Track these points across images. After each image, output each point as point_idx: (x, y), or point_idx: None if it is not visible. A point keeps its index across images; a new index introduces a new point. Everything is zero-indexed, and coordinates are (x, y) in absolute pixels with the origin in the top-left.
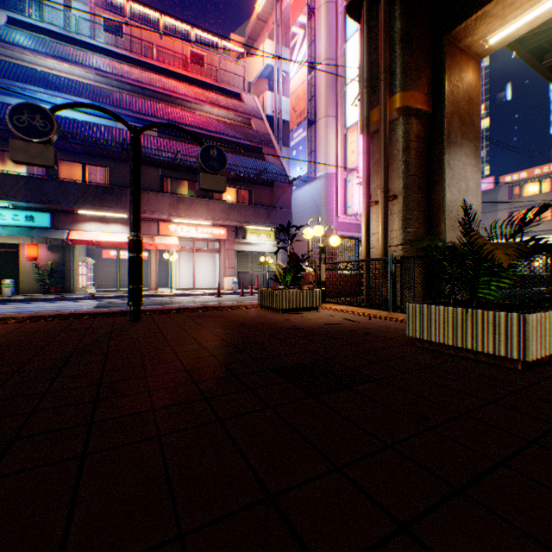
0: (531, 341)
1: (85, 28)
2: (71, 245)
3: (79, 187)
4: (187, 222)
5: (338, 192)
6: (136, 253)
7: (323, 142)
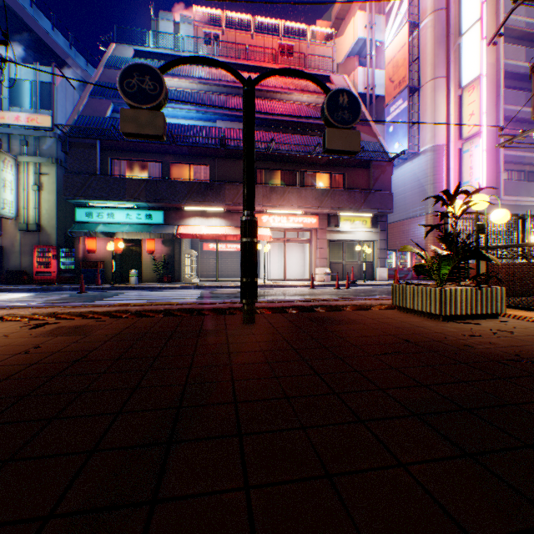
0: None
1: (190, 45)
2: (179, 239)
3: (185, 185)
4: (279, 212)
5: (450, 166)
6: (250, 237)
7: (428, 110)
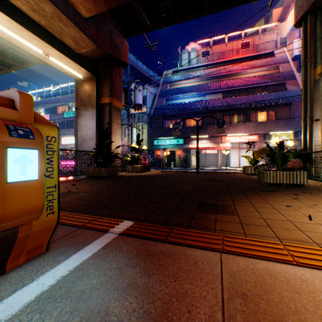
0: (268, 178)
1: (194, 61)
2: (189, 149)
3: (191, 128)
4: (234, 135)
5: None
6: (197, 155)
7: None
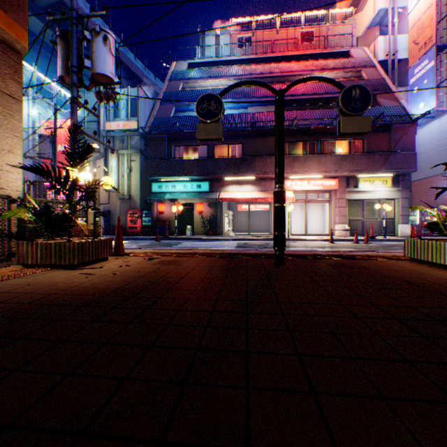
0: None
1: (227, 51)
2: (219, 202)
3: (225, 161)
4: (300, 177)
5: None
6: (280, 203)
7: None
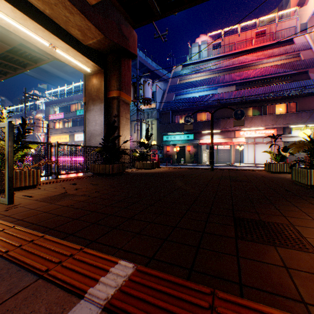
0: (312, 178)
1: (205, 53)
2: (199, 145)
3: (202, 123)
4: (249, 129)
5: None
6: (211, 150)
7: None
